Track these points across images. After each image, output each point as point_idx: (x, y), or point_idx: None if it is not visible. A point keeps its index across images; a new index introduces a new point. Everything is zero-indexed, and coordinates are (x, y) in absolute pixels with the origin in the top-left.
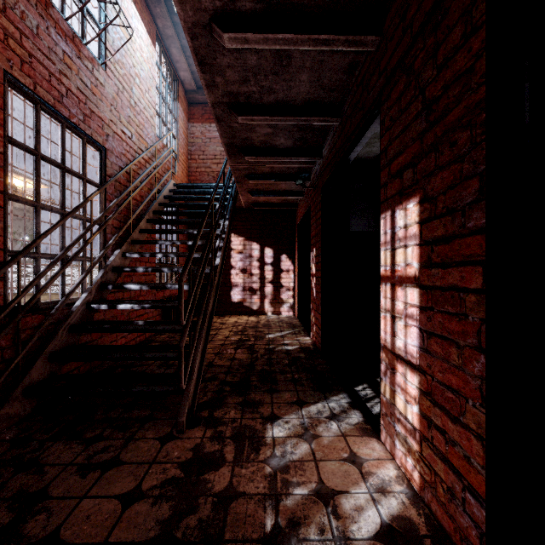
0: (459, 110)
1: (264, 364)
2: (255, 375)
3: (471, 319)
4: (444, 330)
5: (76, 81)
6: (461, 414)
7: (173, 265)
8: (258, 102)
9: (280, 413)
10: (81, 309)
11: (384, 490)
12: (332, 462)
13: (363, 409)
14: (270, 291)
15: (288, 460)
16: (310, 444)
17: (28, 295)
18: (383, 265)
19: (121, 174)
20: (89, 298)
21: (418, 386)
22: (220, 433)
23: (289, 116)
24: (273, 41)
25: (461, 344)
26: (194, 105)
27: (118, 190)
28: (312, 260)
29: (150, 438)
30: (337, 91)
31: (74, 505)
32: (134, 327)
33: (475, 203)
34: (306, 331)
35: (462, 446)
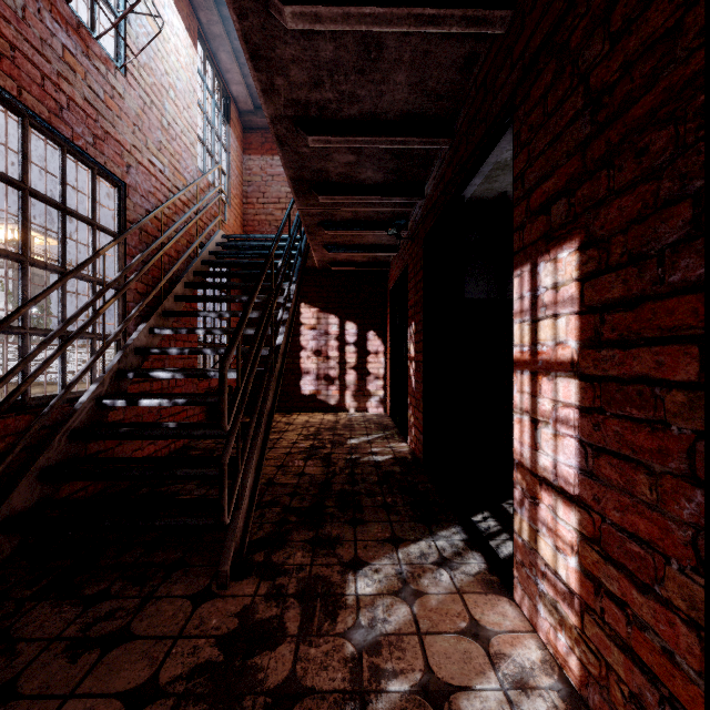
0: (652, 97)
1: (344, 481)
2: (331, 499)
3: (676, 431)
4: (625, 446)
5: (82, 88)
6: (656, 580)
7: (222, 345)
8: (336, 116)
9: (367, 556)
10: (88, 406)
11: (525, 685)
12: (444, 637)
13: (485, 550)
14: (353, 380)
15: (379, 632)
16: (411, 606)
17: (36, 385)
18: (518, 344)
19: (147, 219)
20: (101, 391)
21: (577, 527)
22: (281, 587)
23: (379, 136)
24: (357, 18)
25: (656, 469)
26: (251, 131)
27: (145, 242)
28: (411, 338)
29: (178, 595)
30: (447, 99)
31: (53, 709)
32: (161, 432)
33: (684, 244)
34: (402, 435)
35: (659, 633)
